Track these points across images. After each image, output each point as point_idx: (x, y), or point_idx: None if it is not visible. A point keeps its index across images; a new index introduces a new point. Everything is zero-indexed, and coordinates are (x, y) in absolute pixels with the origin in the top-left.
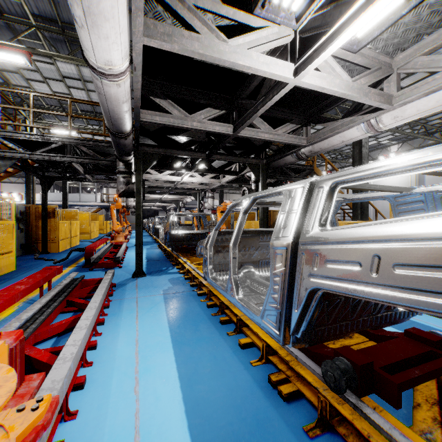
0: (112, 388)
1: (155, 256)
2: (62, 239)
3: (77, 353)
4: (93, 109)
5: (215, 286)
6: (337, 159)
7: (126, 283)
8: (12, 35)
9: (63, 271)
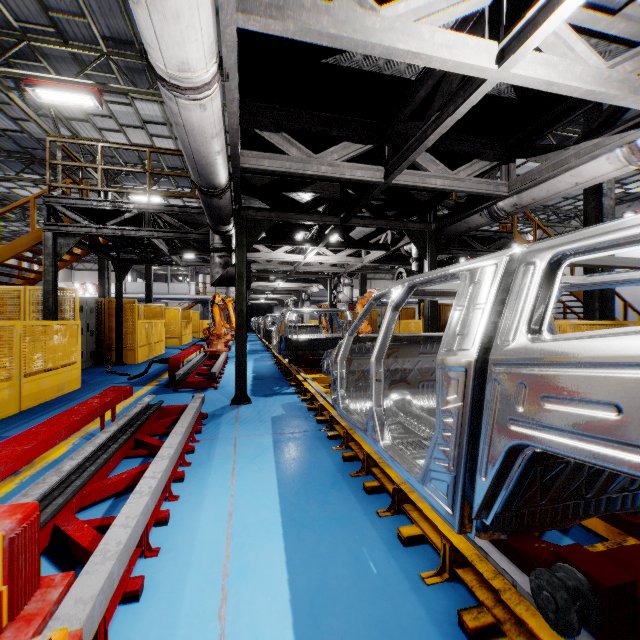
0: (184, 604)
1: (266, 372)
2: (143, 346)
3: (126, 542)
4: (184, 165)
5: (356, 430)
6: (549, 221)
7: (222, 413)
8: (79, 69)
9: (139, 391)
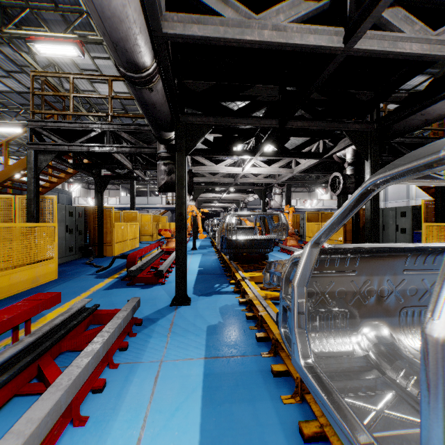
0: None
1: (210, 267)
2: (123, 241)
3: None
4: None
5: None
6: None
7: (159, 317)
8: (70, 31)
9: (99, 284)
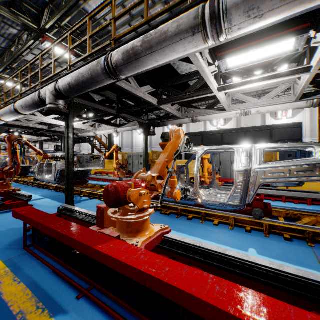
0: None
1: None
2: None
3: None
4: None
5: (41, 179)
6: None
7: None
8: None
9: None
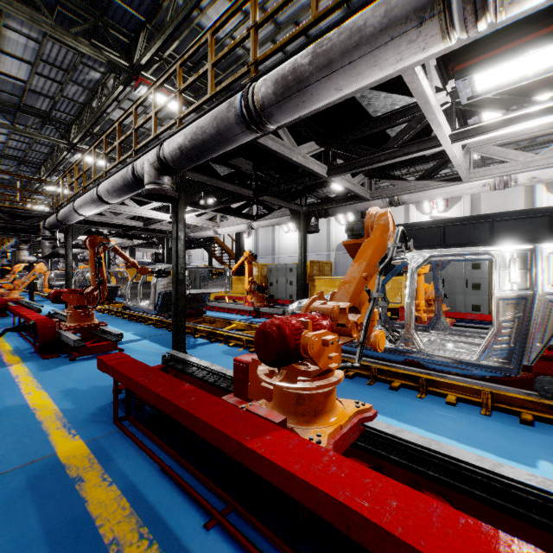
0: None
1: None
2: None
3: None
4: None
5: (134, 306)
6: None
7: None
8: None
9: None
